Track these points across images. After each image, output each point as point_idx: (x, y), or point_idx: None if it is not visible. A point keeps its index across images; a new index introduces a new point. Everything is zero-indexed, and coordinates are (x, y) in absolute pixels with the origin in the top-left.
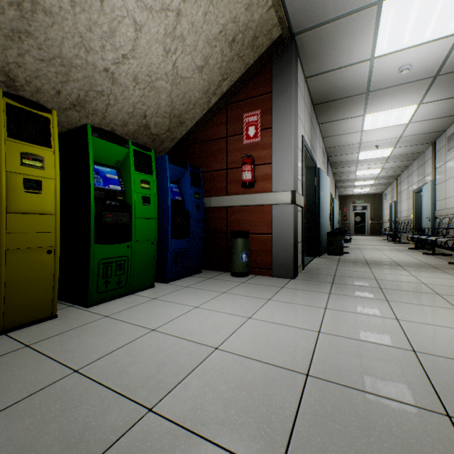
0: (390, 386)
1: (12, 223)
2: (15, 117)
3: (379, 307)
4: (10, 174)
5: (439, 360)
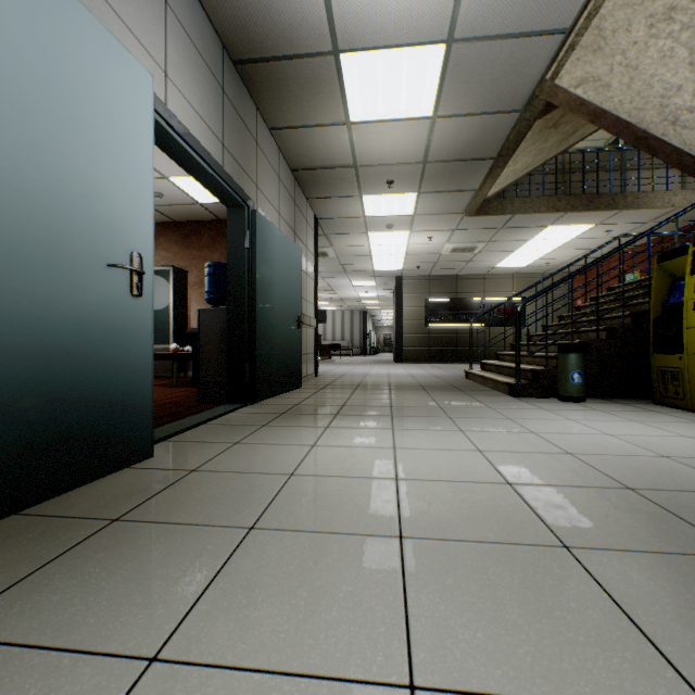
0: (471, 419)
1: (688, 335)
2: (694, 258)
3: (509, 464)
4: (686, 302)
5: (447, 428)
